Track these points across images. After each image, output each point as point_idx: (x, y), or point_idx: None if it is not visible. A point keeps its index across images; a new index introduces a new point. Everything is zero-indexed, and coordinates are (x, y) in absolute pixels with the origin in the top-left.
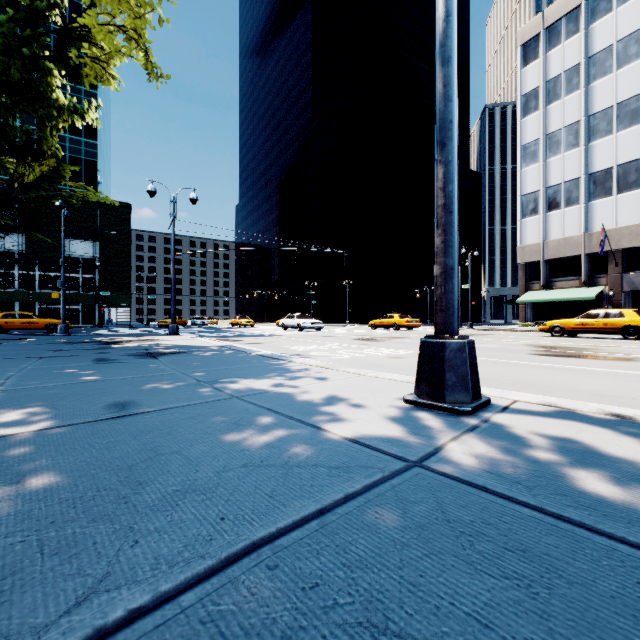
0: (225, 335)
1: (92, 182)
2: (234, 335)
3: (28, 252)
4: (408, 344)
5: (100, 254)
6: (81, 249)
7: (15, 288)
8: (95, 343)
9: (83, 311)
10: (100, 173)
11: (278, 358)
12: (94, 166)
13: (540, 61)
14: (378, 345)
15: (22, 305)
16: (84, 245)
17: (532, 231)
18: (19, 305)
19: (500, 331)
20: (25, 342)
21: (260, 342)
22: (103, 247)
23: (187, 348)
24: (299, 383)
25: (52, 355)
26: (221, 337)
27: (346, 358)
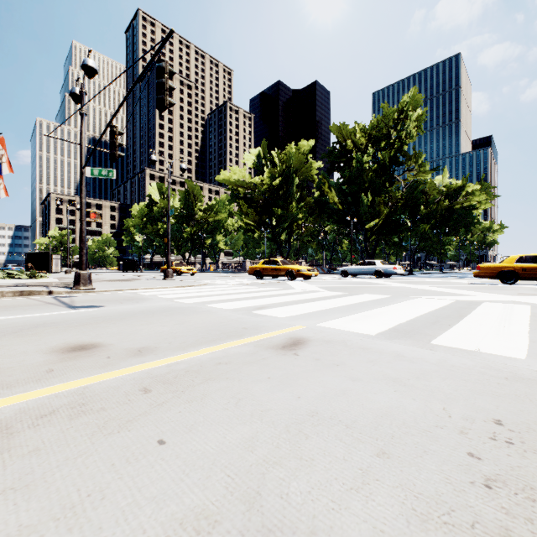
0: None
1: None
2: None
3: None
4: None
5: None
6: None
7: None
8: None
9: None
10: None
11: None
12: None
13: None
14: None
15: None
16: None
17: None
18: None
19: None
20: None
21: None
22: None
23: None
24: None
25: None
26: None
27: None
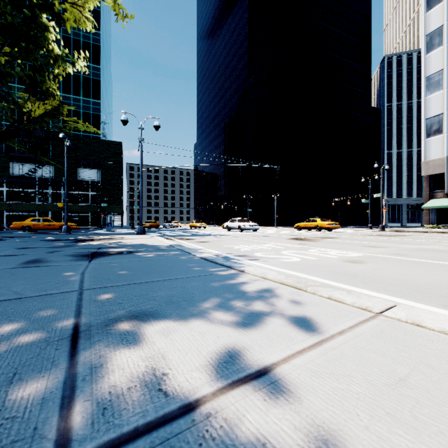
0: (182, 234)
1: (97, 129)
2: (189, 234)
3: (56, 177)
4: (345, 244)
5: (101, 178)
6: (90, 175)
7: (48, 202)
8: (70, 241)
9: (91, 217)
10: (103, 123)
11: (222, 264)
12: (98, 118)
13: (444, 3)
14: (317, 245)
15: (53, 213)
16: (92, 172)
17: (436, 148)
18: (51, 213)
19: (412, 232)
20: (20, 239)
21: (208, 241)
22: (103, 173)
23: (137, 247)
24: (266, 347)
25: (3, 254)
26: (178, 236)
27: (297, 261)
